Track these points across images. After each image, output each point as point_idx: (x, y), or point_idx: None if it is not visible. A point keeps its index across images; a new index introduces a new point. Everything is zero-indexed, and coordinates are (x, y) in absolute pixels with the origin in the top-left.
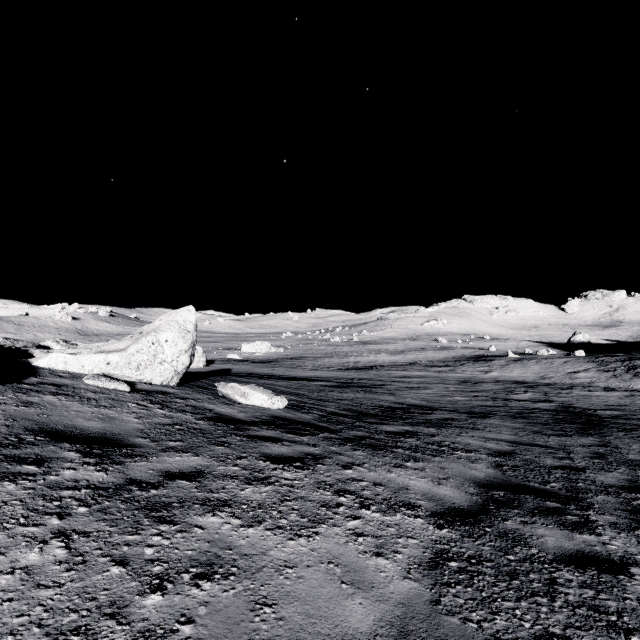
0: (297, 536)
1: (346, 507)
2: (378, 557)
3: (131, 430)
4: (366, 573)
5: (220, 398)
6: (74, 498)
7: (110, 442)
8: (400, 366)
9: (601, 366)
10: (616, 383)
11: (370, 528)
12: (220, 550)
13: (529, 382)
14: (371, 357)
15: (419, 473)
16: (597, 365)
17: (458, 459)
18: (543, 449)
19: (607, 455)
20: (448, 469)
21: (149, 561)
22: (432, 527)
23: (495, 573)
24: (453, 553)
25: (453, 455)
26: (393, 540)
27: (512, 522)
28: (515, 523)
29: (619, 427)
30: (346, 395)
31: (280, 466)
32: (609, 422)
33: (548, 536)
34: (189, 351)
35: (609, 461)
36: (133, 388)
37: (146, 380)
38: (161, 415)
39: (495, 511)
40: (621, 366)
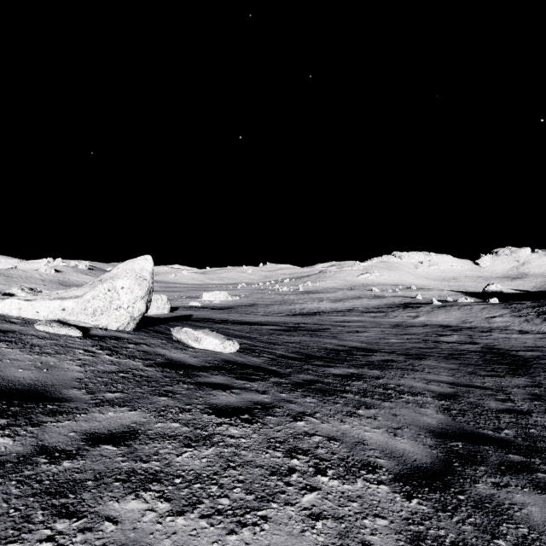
0: (240, 526)
1: (299, 473)
2: None
3: (68, 380)
4: None
5: (174, 343)
6: None
7: (37, 396)
8: (340, 312)
9: (514, 312)
10: (529, 327)
11: (329, 504)
12: None
13: (453, 326)
14: (314, 304)
15: (372, 422)
16: (511, 311)
17: (407, 403)
18: (483, 391)
19: (544, 396)
20: (400, 416)
21: None
22: (399, 497)
23: None
24: (432, 539)
25: (401, 399)
26: (358, 522)
27: (484, 485)
28: (487, 486)
29: (543, 367)
30: (294, 338)
31: (226, 420)
32: (533, 362)
33: (530, 505)
34: (145, 298)
35: None
36: (86, 334)
37: (102, 325)
38: (107, 362)
39: (461, 469)
40: (532, 312)
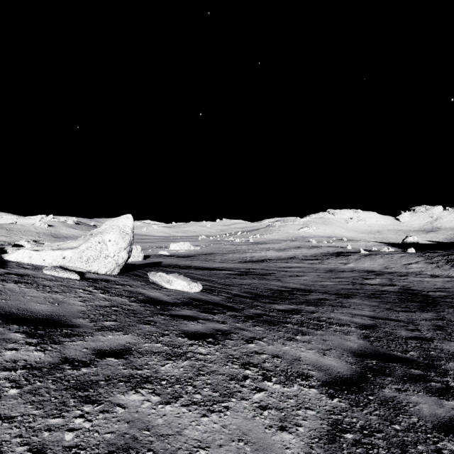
0: (210, 412)
1: (251, 379)
2: (282, 431)
3: (75, 312)
4: (273, 451)
5: (150, 284)
6: (8, 379)
7: (54, 323)
8: (283, 259)
9: (427, 259)
10: (439, 272)
11: (273, 400)
12: (138, 431)
13: (376, 271)
14: (262, 253)
15: (307, 345)
16: (425, 259)
17: (335, 332)
18: (396, 323)
19: (445, 327)
20: (329, 341)
21: (67, 448)
22: (325, 397)
23: (387, 445)
24: (346, 424)
25: (330, 328)
26: (294, 412)
27: (389, 390)
28: (391, 391)
29: (448, 305)
30: (245, 281)
31: (196, 342)
32: (440, 301)
33: (422, 403)
34: (127, 248)
35: (448, 332)
36: (82, 277)
37: (94, 270)
38: (102, 299)
39: (373, 379)
40: (442, 259)
